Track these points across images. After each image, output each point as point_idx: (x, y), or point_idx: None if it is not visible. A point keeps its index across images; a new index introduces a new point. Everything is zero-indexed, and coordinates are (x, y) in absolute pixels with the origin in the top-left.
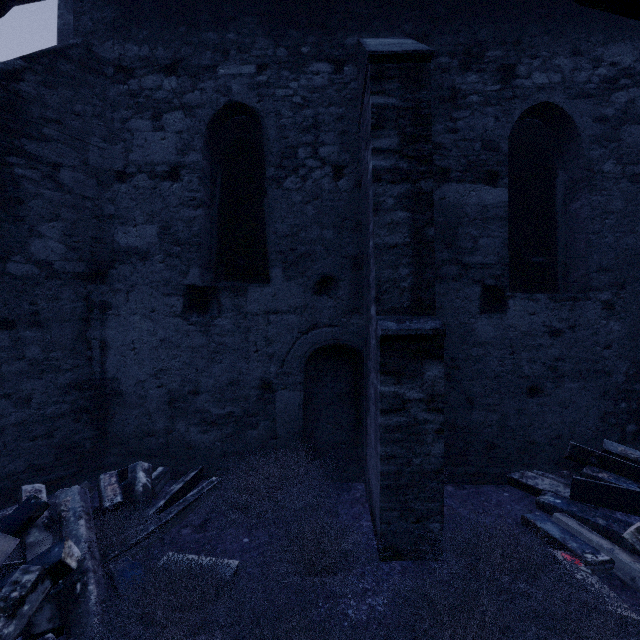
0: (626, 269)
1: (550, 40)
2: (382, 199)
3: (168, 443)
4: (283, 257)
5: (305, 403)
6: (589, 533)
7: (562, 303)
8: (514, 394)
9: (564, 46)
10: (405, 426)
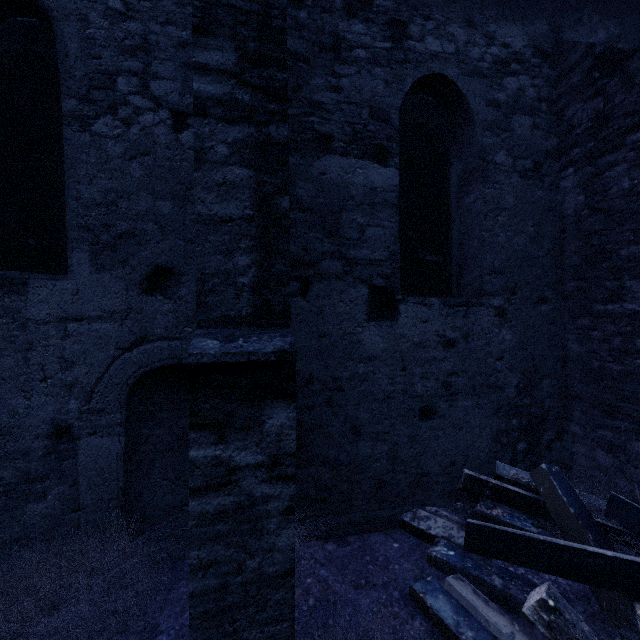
0: (517, 272)
1: (444, 2)
2: (209, 145)
3: None
4: (91, 236)
5: (128, 453)
6: (486, 607)
7: (456, 309)
8: (406, 418)
9: (458, 13)
10: (233, 510)
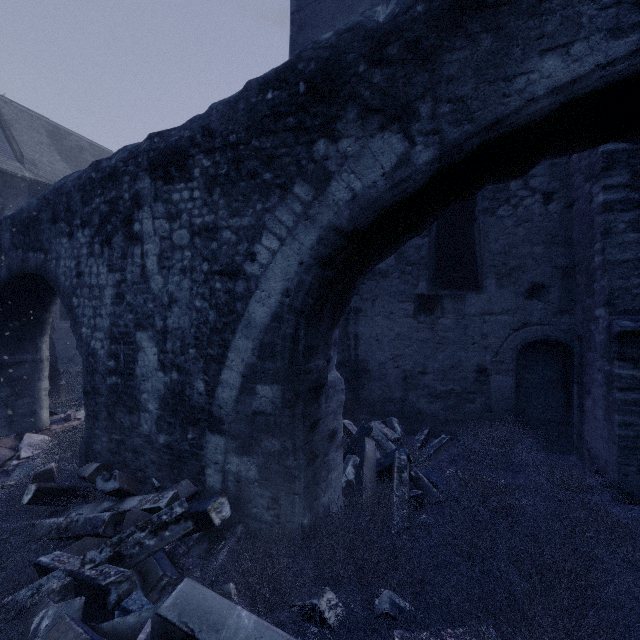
0: None
1: None
2: (613, 225)
3: (403, 408)
4: (496, 270)
5: (517, 386)
6: None
7: None
8: None
9: None
10: None
